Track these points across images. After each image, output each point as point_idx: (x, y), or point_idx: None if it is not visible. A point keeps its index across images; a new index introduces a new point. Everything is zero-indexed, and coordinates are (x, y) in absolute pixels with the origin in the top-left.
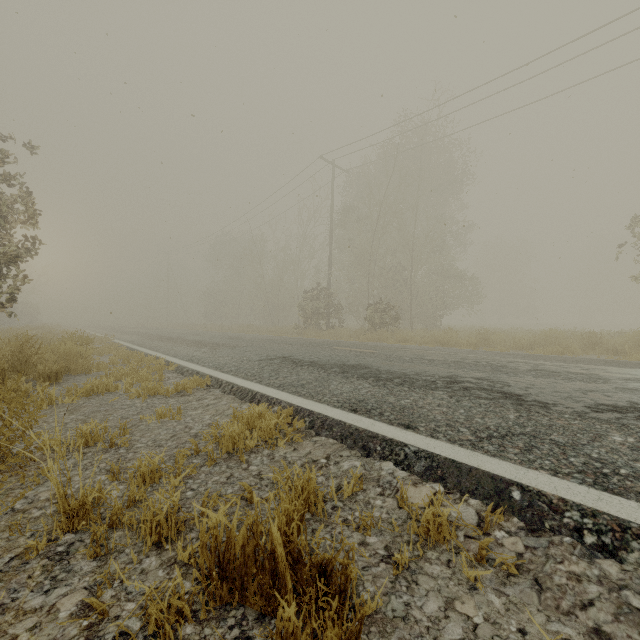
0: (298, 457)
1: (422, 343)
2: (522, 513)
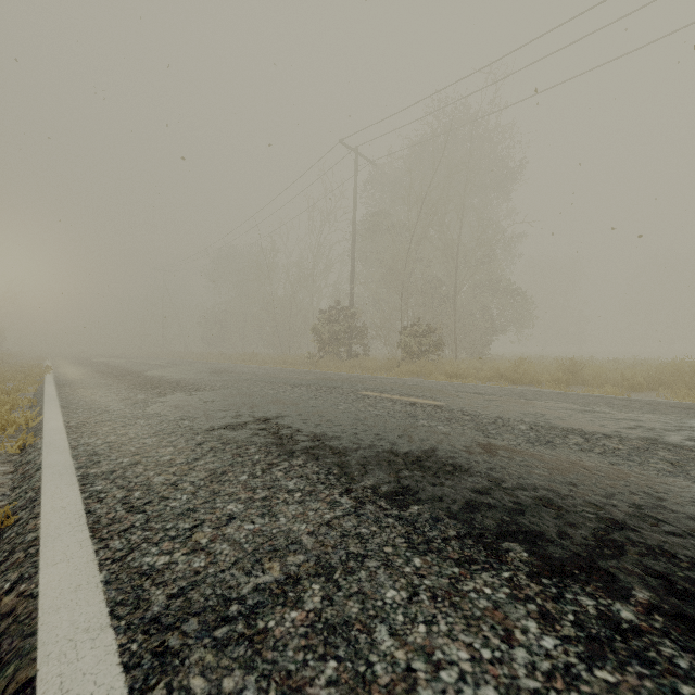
0: None
1: (481, 379)
2: None
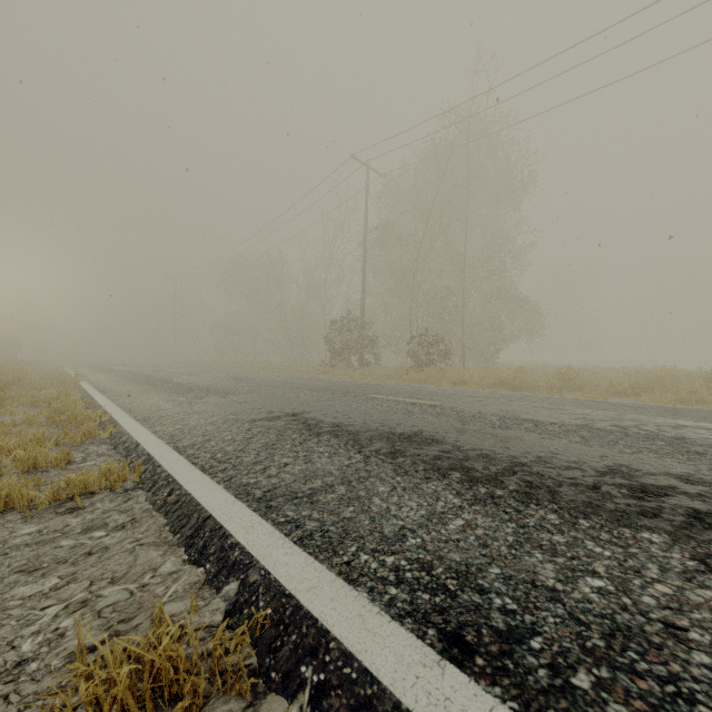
0: None
1: (484, 386)
2: None
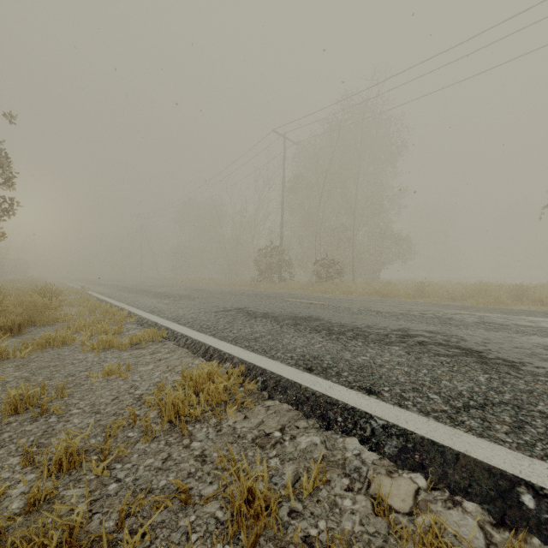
0: (248, 428)
1: (364, 294)
2: (543, 531)
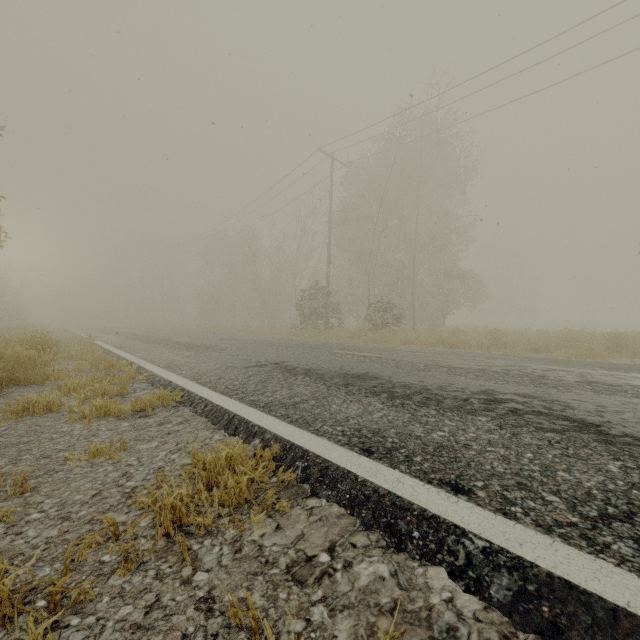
0: (281, 546)
1: (428, 345)
2: None
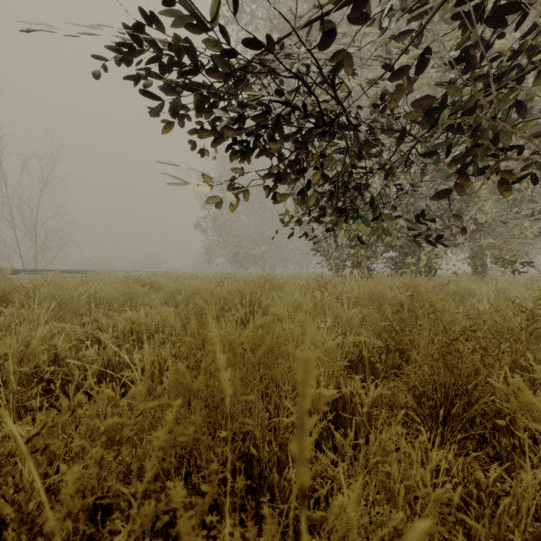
0: None
1: None
2: None
